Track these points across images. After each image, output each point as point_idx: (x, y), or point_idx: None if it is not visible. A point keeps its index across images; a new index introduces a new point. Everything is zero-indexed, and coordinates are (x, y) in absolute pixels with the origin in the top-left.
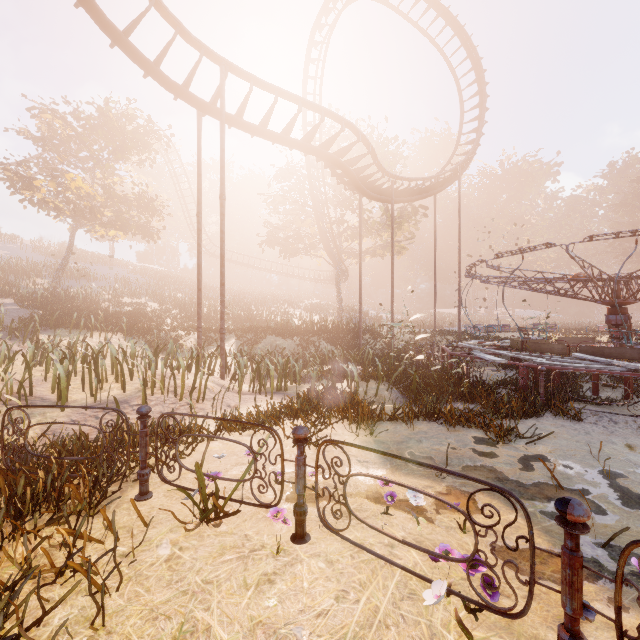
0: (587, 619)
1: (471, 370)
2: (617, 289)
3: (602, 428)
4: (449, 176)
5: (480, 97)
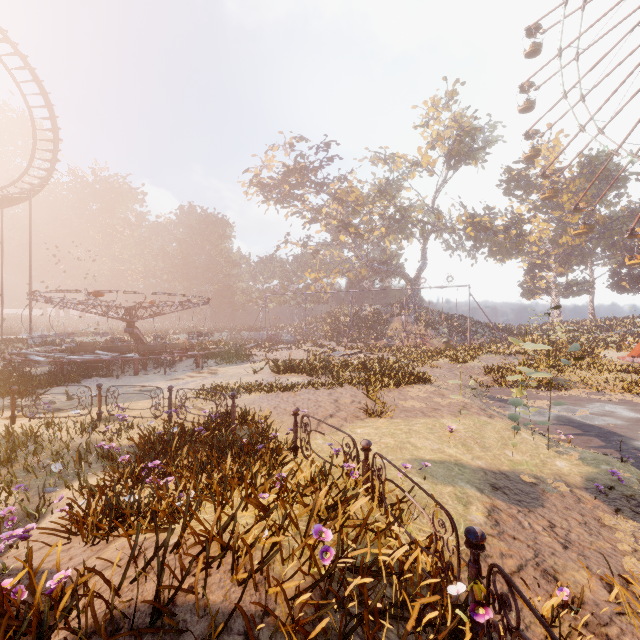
0: (19, 412)
1: (31, 370)
2: (131, 313)
3: (88, 384)
4: (19, 195)
5: (54, 135)
